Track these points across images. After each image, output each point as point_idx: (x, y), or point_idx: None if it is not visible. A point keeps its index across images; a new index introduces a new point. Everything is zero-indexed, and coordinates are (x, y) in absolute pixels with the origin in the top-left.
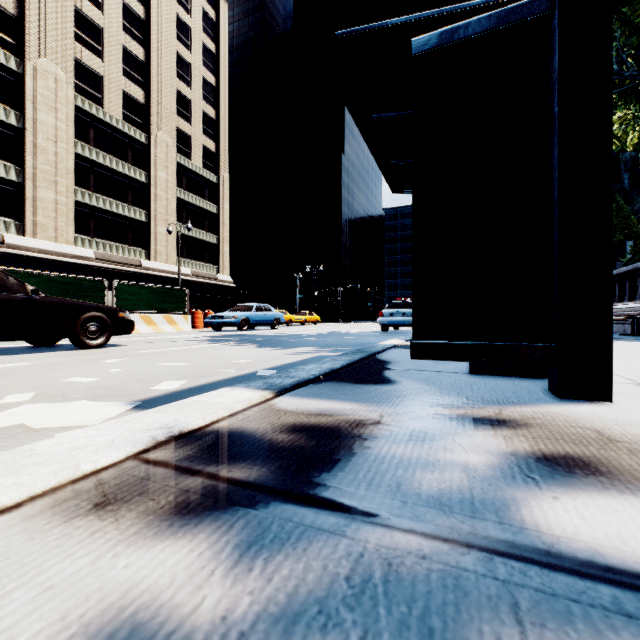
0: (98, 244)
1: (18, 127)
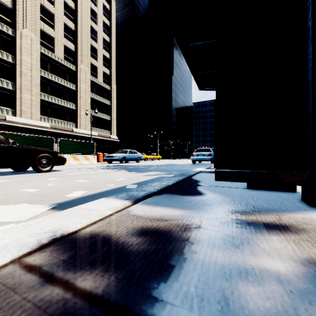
0: (52, 120)
1: (13, 63)
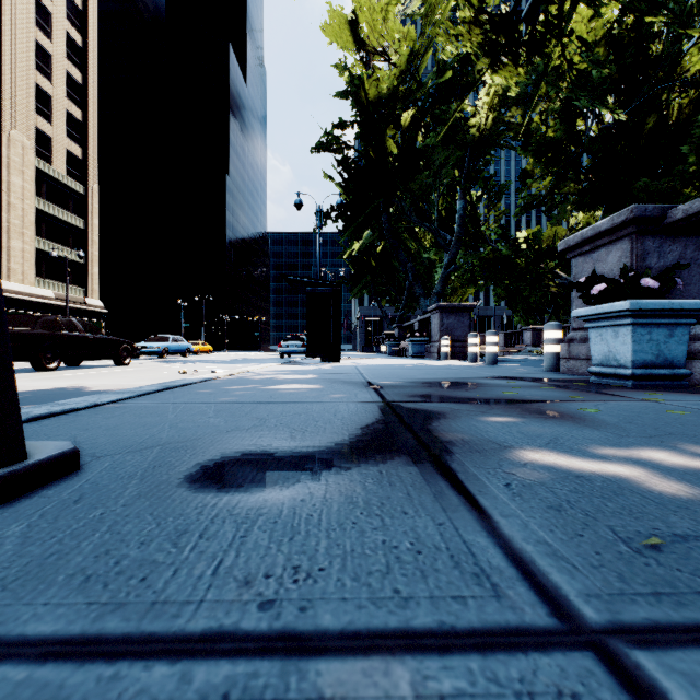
0: None
1: None
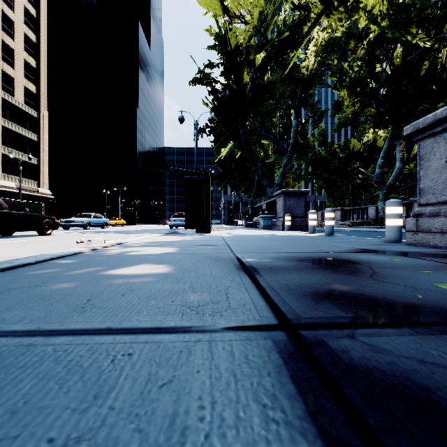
0: None
1: None
